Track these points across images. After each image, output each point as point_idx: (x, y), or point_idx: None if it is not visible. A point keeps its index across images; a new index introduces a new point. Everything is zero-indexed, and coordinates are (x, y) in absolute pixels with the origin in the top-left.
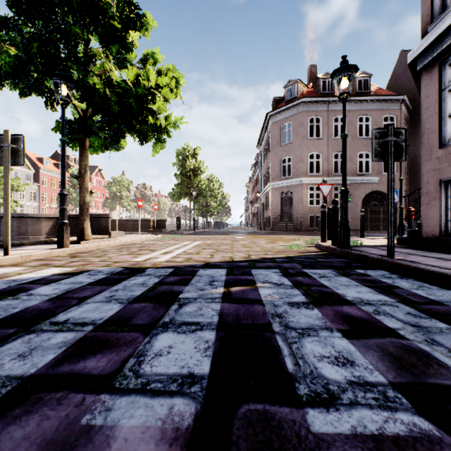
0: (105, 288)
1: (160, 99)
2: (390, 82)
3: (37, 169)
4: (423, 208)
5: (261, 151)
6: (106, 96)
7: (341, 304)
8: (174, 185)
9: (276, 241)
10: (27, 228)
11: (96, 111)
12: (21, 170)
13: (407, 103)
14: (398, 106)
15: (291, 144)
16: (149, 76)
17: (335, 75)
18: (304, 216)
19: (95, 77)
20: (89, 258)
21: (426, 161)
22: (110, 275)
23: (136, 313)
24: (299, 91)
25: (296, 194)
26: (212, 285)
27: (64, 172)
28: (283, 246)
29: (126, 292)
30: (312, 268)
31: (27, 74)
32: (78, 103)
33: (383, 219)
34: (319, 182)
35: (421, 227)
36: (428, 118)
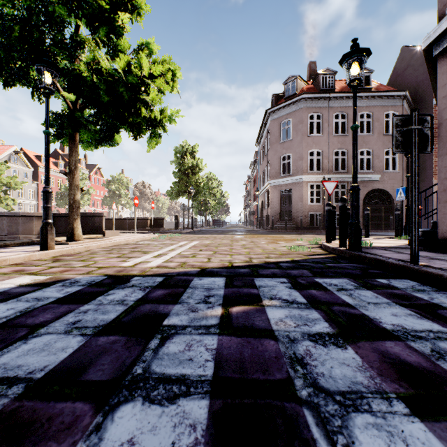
0: (72, 308)
1: (154, 89)
2: (391, 78)
3: (36, 167)
4: (440, 207)
5: (260, 149)
6: (95, 85)
7: (381, 338)
8: (172, 183)
9: (277, 241)
10: (18, 227)
11: (85, 103)
12: (20, 168)
13: (409, 99)
14: (400, 103)
15: (291, 141)
16: (141, 64)
17: (344, 60)
18: (304, 215)
19: (82, 64)
20: (72, 263)
21: (444, 155)
22: (86, 286)
23: (97, 357)
24: (298, 87)
25: (296, 192)
26: (207, 302)
27: (48, 167)
28: (286, 247)
29: (97, 315)
30: (325, 276)
31: (10, 61)
32: (66, 94)
33: (385, 217)
34: (319, 180)
35: (438, 228)
36: (446, 108)
